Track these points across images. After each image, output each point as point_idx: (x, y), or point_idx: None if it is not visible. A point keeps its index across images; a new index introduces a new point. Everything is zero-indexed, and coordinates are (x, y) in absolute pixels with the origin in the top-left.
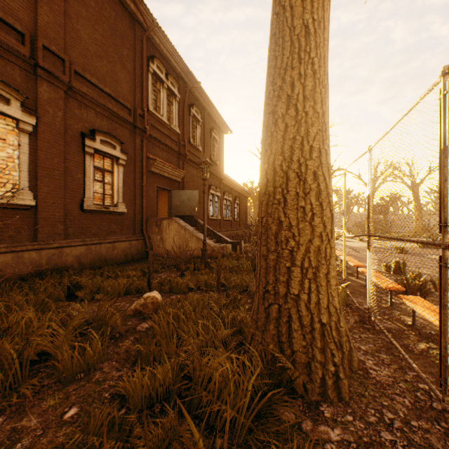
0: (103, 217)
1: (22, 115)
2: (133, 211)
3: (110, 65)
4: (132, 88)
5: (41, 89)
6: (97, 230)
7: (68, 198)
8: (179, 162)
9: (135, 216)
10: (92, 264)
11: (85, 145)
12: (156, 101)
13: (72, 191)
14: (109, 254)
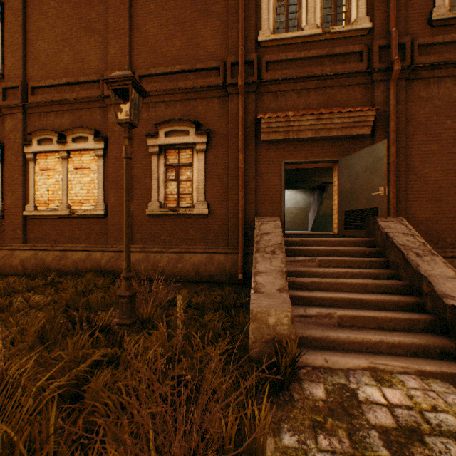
0: (176, 222)
1: (95, 145)
2: (228, 211)
3: (186, 34)
4: (226, 33)
5: (110, 115)
6: (168, 236)
7: (136, 205)
8: (373, 91)
9: (229, 218)
10: (147, 273)
11: (149, 146)
12: (286, 13)
13: (140, 197)
14: (169, 266)
